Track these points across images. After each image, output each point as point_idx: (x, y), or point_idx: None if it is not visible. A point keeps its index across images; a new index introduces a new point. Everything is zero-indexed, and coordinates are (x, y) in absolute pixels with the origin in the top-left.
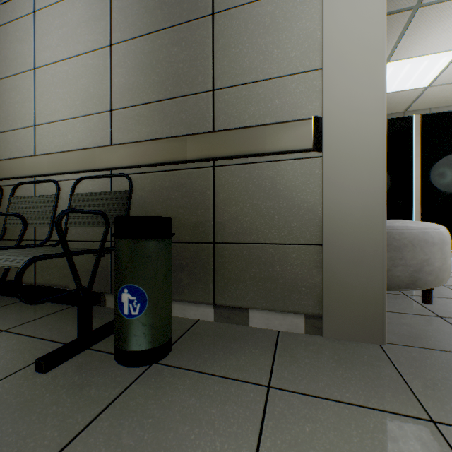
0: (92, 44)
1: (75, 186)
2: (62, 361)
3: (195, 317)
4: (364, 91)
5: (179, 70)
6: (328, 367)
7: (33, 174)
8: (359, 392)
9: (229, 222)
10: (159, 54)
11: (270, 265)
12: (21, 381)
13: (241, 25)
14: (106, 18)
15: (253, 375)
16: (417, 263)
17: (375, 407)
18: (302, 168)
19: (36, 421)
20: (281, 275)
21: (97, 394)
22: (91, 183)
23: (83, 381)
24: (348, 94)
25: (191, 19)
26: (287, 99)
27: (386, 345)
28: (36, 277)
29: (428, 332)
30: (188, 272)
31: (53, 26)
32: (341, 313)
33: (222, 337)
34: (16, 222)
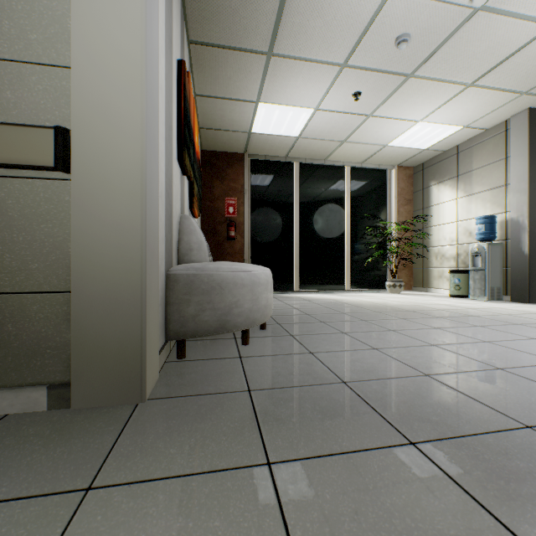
0: None
1: None
2: None
3: None
4: (121, 110)
5: None
6: (22, 454)
7: None
8: (29, 479)
9: None
10: None
11: None
12: None
13: None
14: None
15: None
16: (225, 306)
17: (26, 495)
18: (47, 191)
19: None
20: (16, 337)
21: None
22: None
23: None
24: (103, 109)
25: None
26: (26, 95)
27: (146, 401)
28: None
29: (209, 377)
30: None
31: None
32: (94, 374)
33: None
34: None
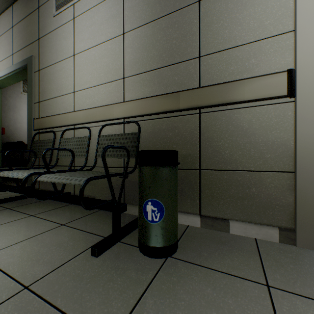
0: (111, 35)
1: (101, 130)
2: (106, 249)
3: (186, 223)
4: None
5: (173, 45)
6: (313, 274)
7: (73, 123)
8: None
9: (212, 154)
10: (158, 35)
11: (246, 187)
12: (84, 261)
13: (222, 5)
14: (120, 16)
15: (250, 274)
16: None
17: None
18: (276, 111)
19: (102, 292)
20: (256, 195)
21: (137, 277)
22: (110, 128)
23: (124, 265)
24: None
25: (182, 7)
26: (262, 58)
27: None
28: (75, 190)
29: None
30: (180, 191)
31: (85, 26)
32: None
33: (212, 241)
34: (64, 155)
